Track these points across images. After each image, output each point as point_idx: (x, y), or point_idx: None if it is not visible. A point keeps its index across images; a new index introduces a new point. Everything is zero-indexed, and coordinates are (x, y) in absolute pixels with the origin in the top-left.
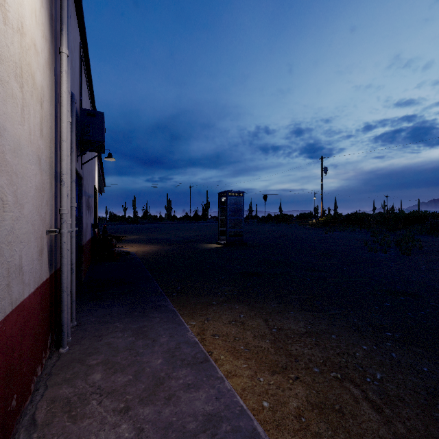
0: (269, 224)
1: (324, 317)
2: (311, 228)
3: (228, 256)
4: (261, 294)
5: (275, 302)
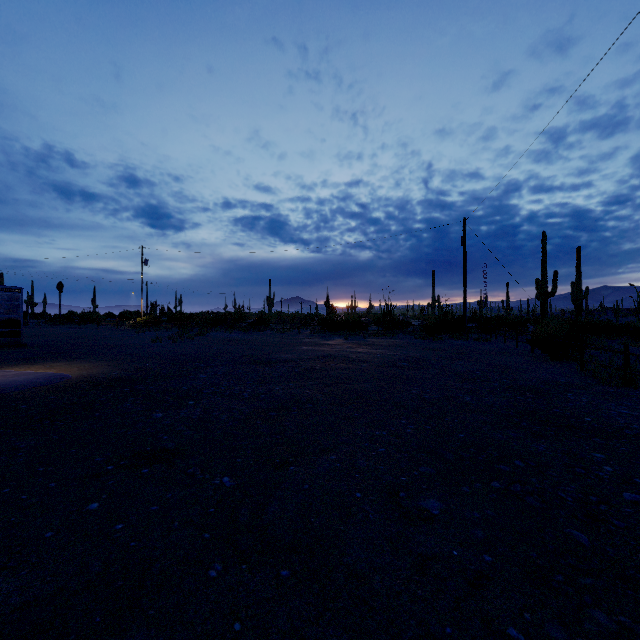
0: (67, 326)
1: (78, 361)
2: (127, 329)
3: (4, 353)
4: (42, 361)
5: (51, 362)
